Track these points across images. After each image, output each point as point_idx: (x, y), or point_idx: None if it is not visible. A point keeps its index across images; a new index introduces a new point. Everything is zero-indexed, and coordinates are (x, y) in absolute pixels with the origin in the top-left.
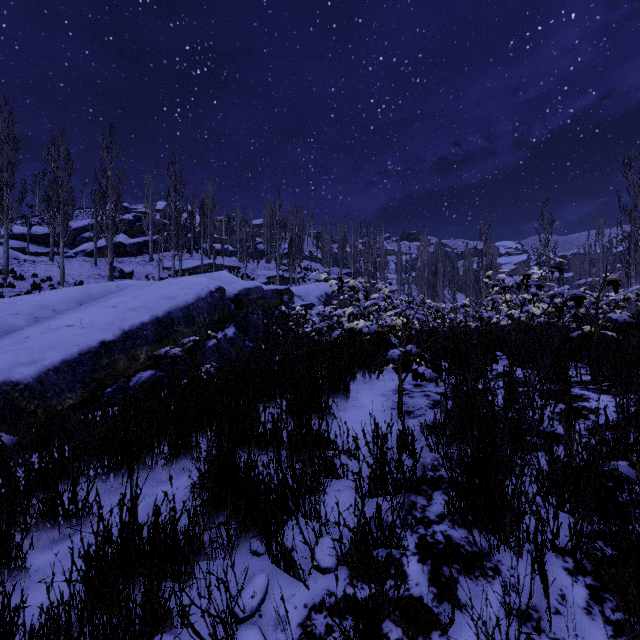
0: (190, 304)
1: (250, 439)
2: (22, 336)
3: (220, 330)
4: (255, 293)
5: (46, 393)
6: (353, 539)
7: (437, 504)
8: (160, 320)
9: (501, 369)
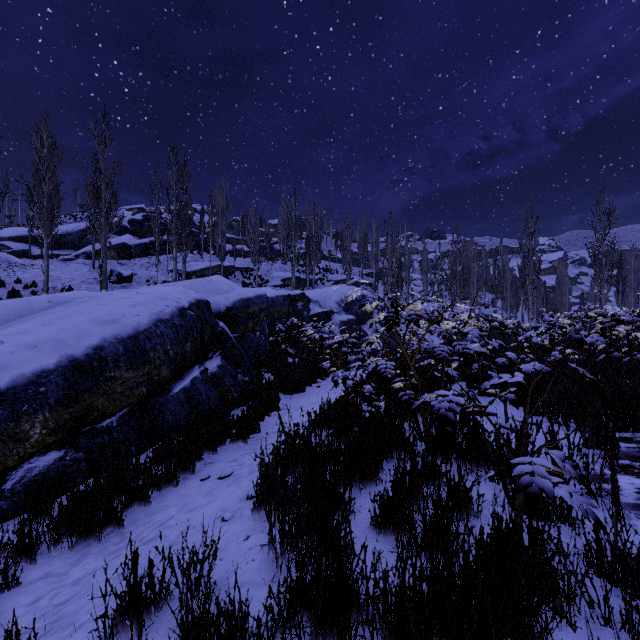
0: (141, 331)
1: None
2: None
3: (197, 363)
4: (256, 304)
5: None
6: None
7: None
8: (78, 363)
9: None
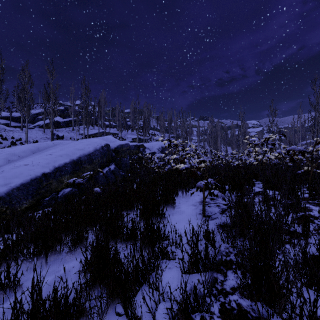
0: (91, 153)
1: (118, 235)
2: (0, 170)
3: (107, 166)
4: (125, 147)
5: (12, 201)
6: (180, 308)
7: (230, 280)
8: (75, 161)
9: (257, 190)
